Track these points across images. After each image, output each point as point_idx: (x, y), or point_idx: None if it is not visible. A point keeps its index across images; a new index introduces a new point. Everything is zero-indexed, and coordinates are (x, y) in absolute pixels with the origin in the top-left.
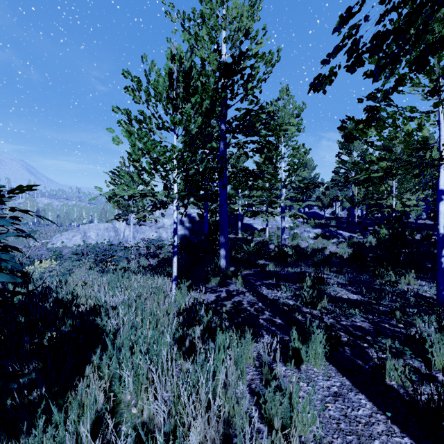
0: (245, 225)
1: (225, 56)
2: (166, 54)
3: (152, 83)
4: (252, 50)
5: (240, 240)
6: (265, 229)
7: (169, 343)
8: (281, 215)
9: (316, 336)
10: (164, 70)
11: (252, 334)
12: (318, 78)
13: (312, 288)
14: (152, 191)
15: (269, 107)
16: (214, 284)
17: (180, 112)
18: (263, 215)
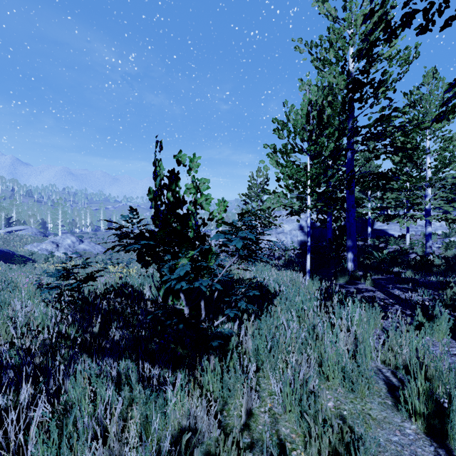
0: (377, 231)
1: (352, 69)
2: (302, 97)
3: (293, 124)
4: (384, 54)
5: (369, 247)
6: (404, 236)
7: (314, 305)
8: (425, 219)
9: (441, 318)
10: (302, 112)
11: (380, 313)
12: (439, 114)
13: (453, 291)
14: (290, 202)
15: (405, 108)
16: (341, 282)
17: (314, 139)
18: (400, 219)
